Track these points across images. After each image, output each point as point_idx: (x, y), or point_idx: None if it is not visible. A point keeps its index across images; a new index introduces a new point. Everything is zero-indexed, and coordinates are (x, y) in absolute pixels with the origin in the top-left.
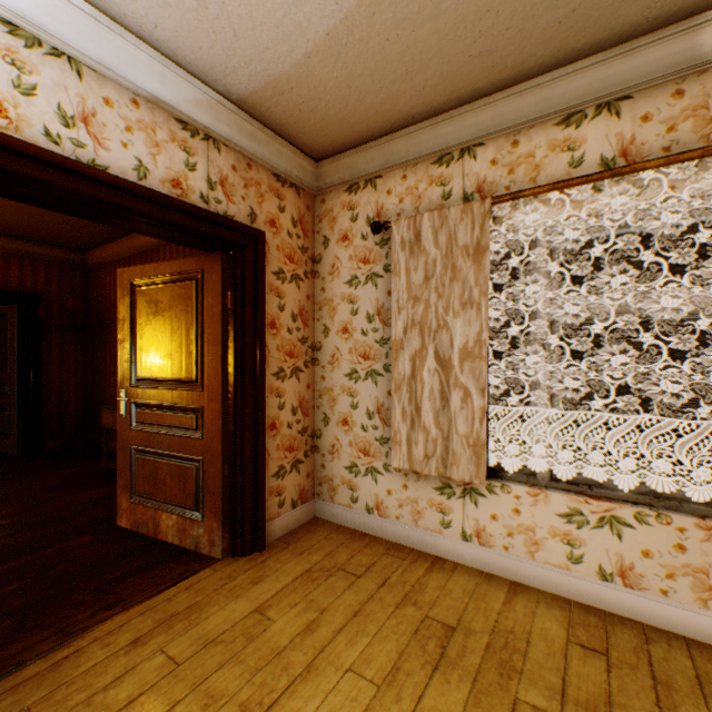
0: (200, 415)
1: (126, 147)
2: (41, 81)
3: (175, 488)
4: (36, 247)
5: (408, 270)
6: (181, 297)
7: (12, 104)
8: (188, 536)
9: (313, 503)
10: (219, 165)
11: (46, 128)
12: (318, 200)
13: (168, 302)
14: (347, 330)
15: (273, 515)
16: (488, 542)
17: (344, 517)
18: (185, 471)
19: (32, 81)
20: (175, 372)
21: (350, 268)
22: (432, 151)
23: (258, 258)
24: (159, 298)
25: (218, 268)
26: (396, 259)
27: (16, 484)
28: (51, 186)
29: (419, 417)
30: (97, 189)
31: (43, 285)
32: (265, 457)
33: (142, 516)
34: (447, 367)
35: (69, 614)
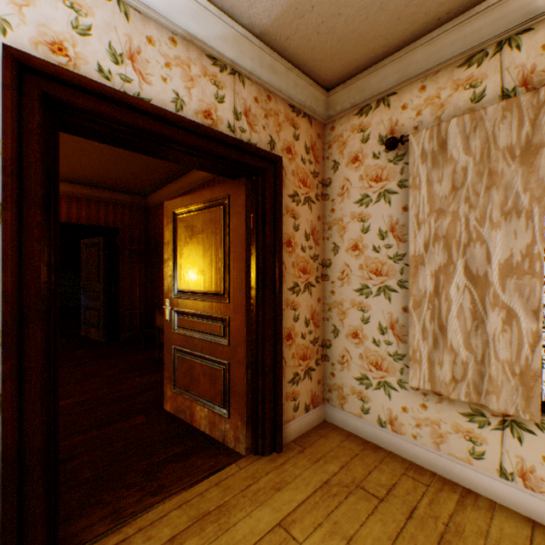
0: (227, 324)
1: (165, 81)
2: (95, 23)
3: (206, 386)
4: (115, 195)
5: (430, 182)
6: (211, 221)
7: (71, 43)
8: (216, 429)
9: (322, 407)
10: (243, 97)
11: (98, 65)
12: (327, 128)
13: (201, 226)
14: (357, 248)
15: (288, 418)
16: (539, 487)
17: (354, 426)
18: (214, 371)
19: (87, 23)
20: (206, 285)
21: (361, 188)
22: (459, 53)
23: (276, 182)
24: (194, 223)
25: (242, 193)
26: (415, 172)
27: (100, 365)
28: (103, 117)
29: (444, 337)
30: (141, 120)
31: (120, 222)
32: (282, 366)
33: (181, 405)
34: (481, 284)
35: (122, 495)
